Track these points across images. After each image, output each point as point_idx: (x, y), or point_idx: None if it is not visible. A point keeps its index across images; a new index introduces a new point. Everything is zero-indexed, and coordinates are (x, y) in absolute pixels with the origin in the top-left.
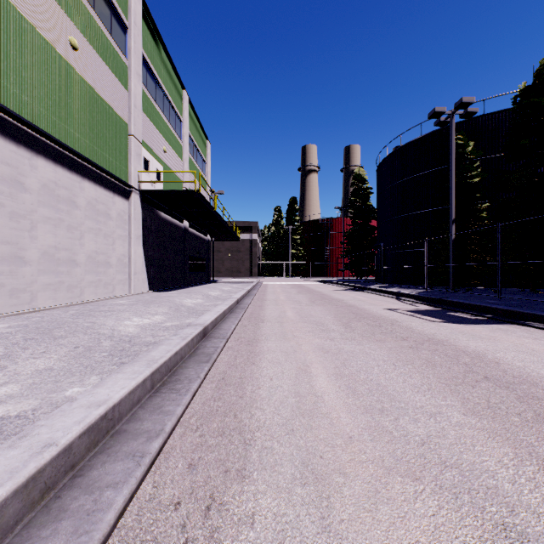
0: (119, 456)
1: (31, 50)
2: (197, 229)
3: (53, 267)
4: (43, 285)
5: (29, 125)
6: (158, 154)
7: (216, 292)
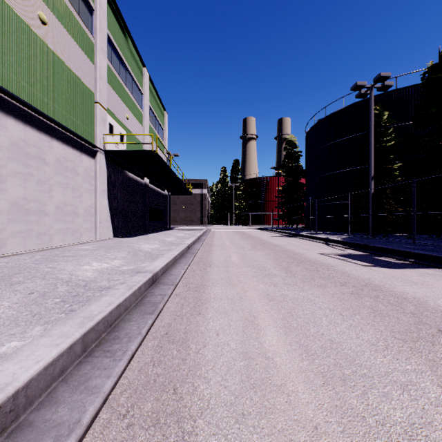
0: None
1: (1, 20)
2: (156, 185)
3: (22, 216)
4: (13, 232)
5: None
6: (121, 120)
7: (171, 238)
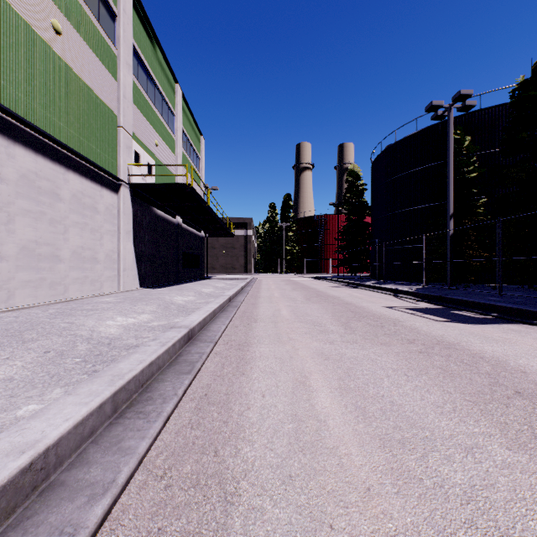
0: (39, 533)
1: (8, 31)
2: (191, 224)
3: (33, 263)
4: (22, 282)
5: (5, 110)
6: (149, 147)
7: (209, 289)
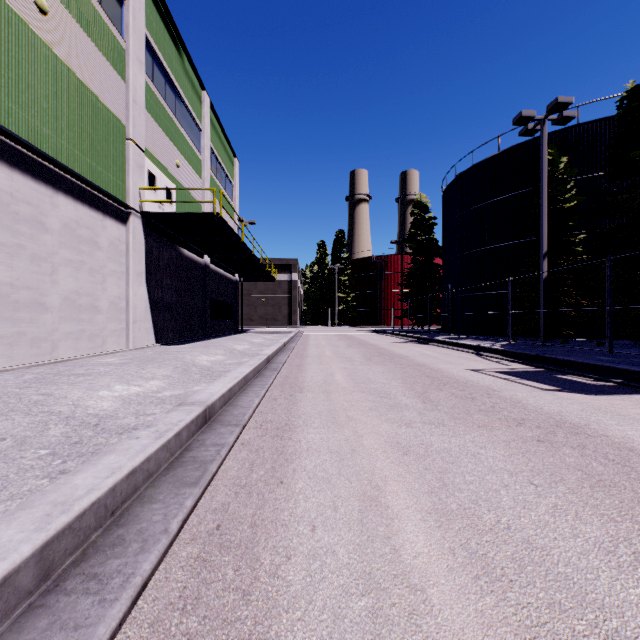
0: None
1: None
2: (222, 266)
3: (7, 312)
4: None
5: None
6: (168, 168)
7: (243, 346)
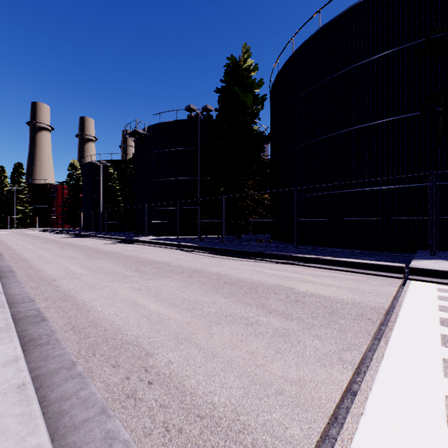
0: None
1: None
2: None
3: None
4: None
5: None
6: None
7: None
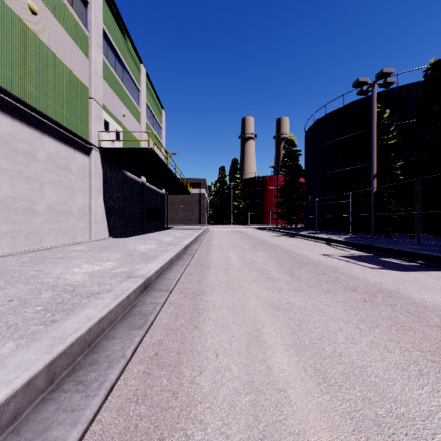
0: None
1: None
2: (154, 183)
3: (10, 216)
4: None
5: None
6: (118, 117)
7: (168, 238)
